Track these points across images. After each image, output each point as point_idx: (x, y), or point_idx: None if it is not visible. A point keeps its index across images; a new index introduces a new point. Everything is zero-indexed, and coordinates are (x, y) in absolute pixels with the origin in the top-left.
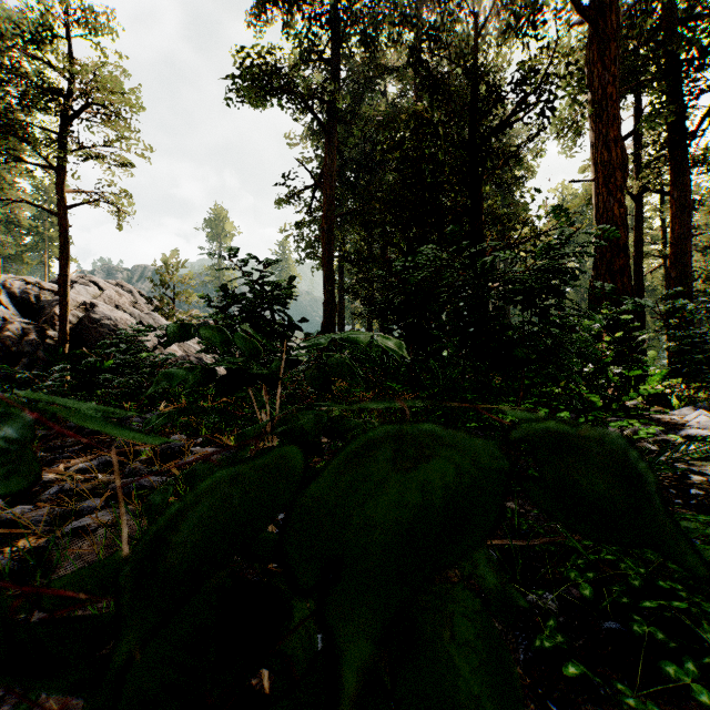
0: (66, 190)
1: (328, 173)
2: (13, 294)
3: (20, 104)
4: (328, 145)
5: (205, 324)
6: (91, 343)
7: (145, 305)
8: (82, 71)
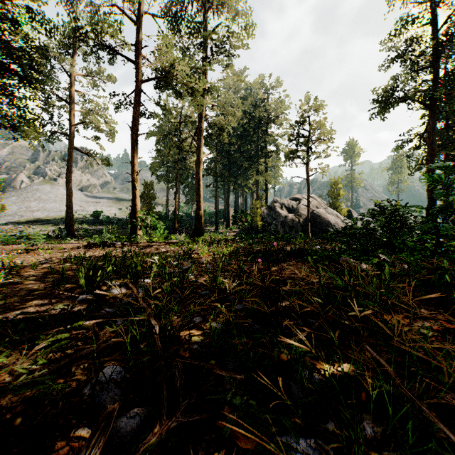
0: (308, 170)
1: (430, 129)
2: (285, 206)
3: (296, 146)
4: (430, 114)
5: (348, 211)
6: (313, 222)
7: (323, 204)
8: (314, 128)
